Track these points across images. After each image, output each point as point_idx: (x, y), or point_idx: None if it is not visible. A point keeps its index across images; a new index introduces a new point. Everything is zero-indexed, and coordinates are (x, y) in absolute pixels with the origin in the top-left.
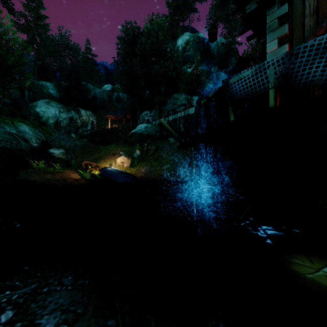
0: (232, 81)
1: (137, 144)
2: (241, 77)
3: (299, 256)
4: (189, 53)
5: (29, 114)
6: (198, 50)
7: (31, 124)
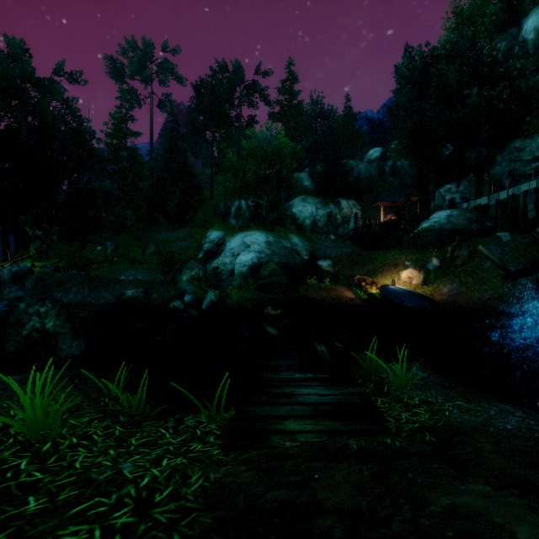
0: None
1: (432, 249)
2: None
3: None
4: None
5: (286, 216)
6: None
7: (298, 233)
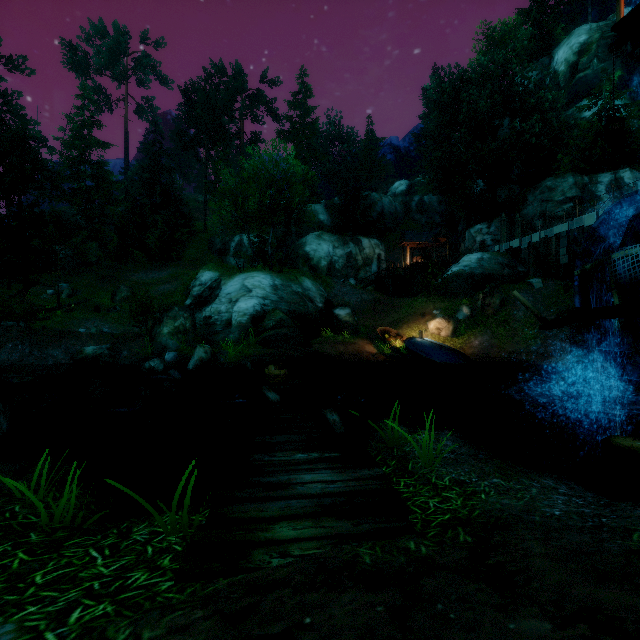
0: (615, 257)
1: (462, 296)
2: (628, 254)
3: (627, 437)
4: (589, 72)
5: (297, 256)
6: (616, 56)
7: (311, 276)
